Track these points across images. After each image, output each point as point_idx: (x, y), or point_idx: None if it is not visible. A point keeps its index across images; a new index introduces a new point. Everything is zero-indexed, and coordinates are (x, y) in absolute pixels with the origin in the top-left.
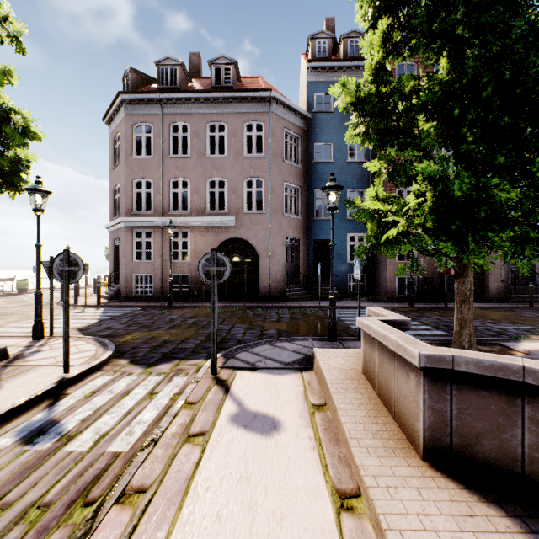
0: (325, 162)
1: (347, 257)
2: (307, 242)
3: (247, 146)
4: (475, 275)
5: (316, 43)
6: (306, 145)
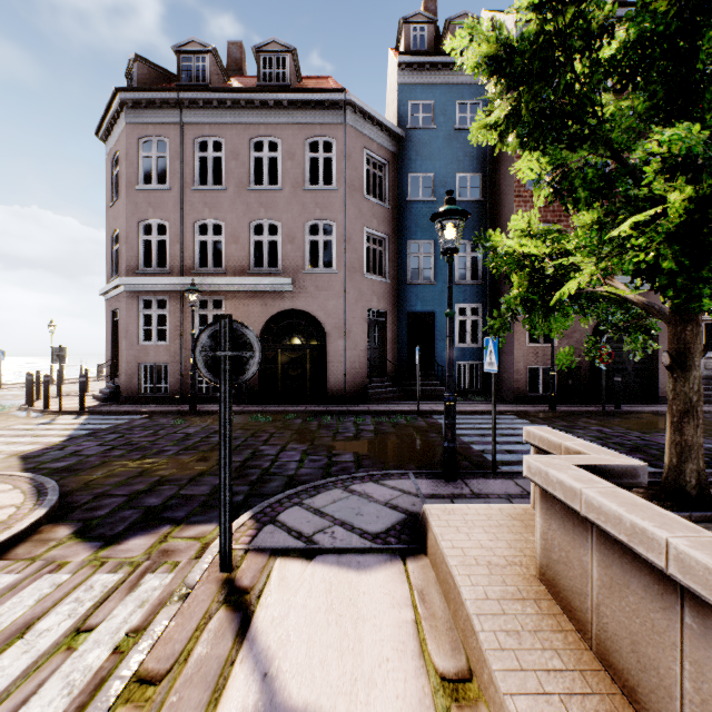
0: (424, 202)
1: (455, 338)
2: (398, 317)
3: (311, 179)
4: (639, 365)
5: (410, 29)
6: (397, 176)
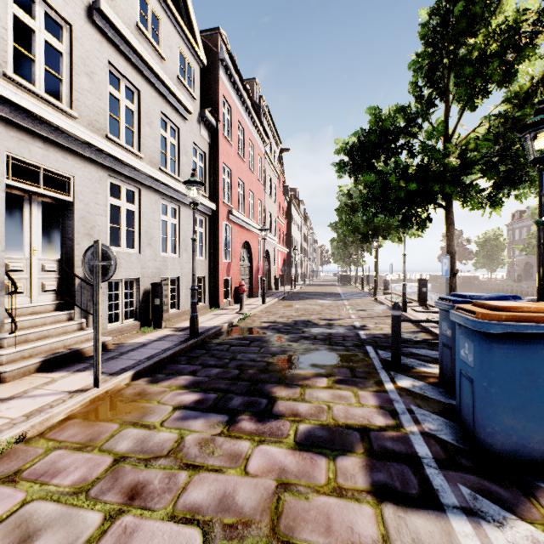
0: None
1: None
2: None
3: None
4: None
5: None
6: None
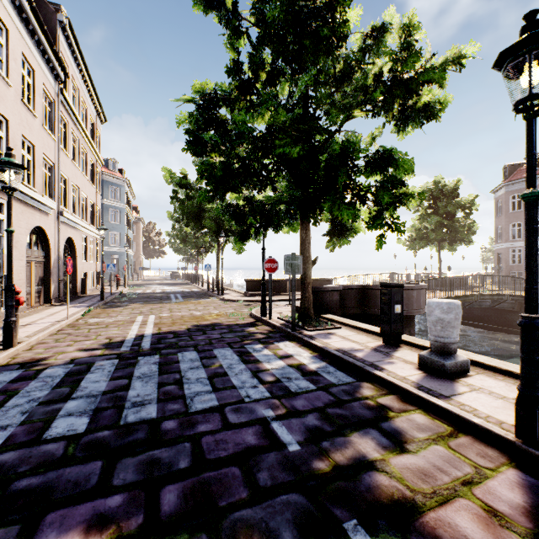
0: None
1: None
2: None
3: None
4: None
5: None
6: None
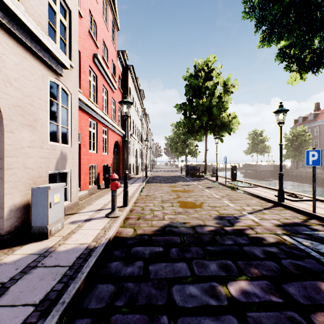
0: None
1: None
2: None
3: None
4: None
5: None
6: None
